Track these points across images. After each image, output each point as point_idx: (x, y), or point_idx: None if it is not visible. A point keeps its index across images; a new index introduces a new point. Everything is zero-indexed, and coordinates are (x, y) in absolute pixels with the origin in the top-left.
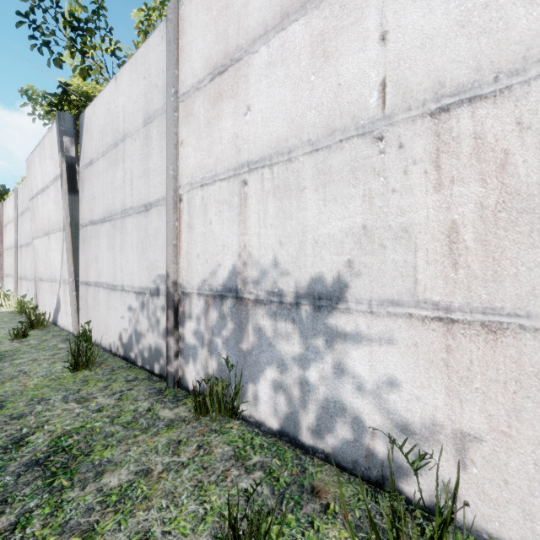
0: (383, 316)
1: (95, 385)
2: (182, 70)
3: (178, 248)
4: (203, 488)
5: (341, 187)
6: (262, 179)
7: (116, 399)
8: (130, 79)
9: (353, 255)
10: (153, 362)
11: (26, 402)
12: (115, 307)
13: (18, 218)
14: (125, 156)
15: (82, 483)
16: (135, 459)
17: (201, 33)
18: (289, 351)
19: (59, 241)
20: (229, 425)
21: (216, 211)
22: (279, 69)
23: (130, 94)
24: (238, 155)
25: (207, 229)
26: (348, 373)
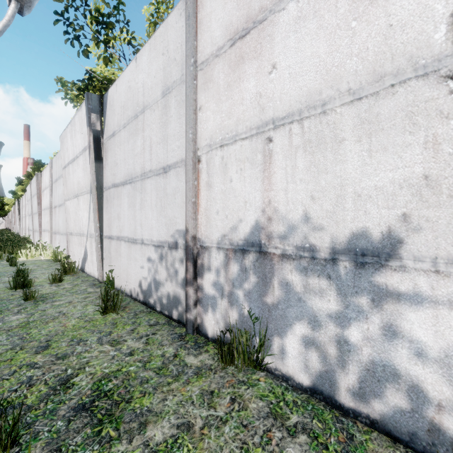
0: None
1: (123, 328)
2: (201, 41)
3: (197, 205)
4: (250, 452)
5: (392, 135)
6: (290, 134)
7: (144, 343)
8: (149, 57)
9: (410, 208)
10: (171, 308)
11: (67, 342)
12: (135, 258)
13: (52, 184)
14: (144, 126)
15: (128, 435)
16: (173, 410)
17: (220, 3)
18: (324, 308)
19: (86, 202)
20: (255, 377)
21: (237, 169)
22: (311, 22)
23: (149, 70)
24: (261, 114)
25: (228, 186)
26: (402, 336)
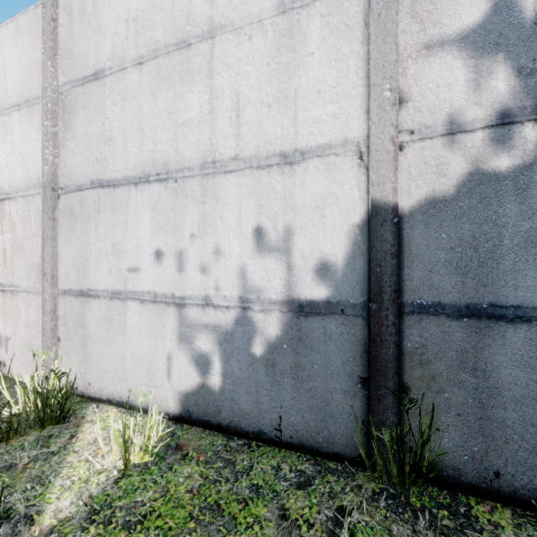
0: None
1: None
2: None
3: None
4: None
5: None
6: None
7: None
8: None
9: None
10: None
11: None
12: None
13: None
14: None
15: None
16: None
17: None
18: None
19: None
20: None
21: None
22: None
23: None
24: None
25: None
26: None
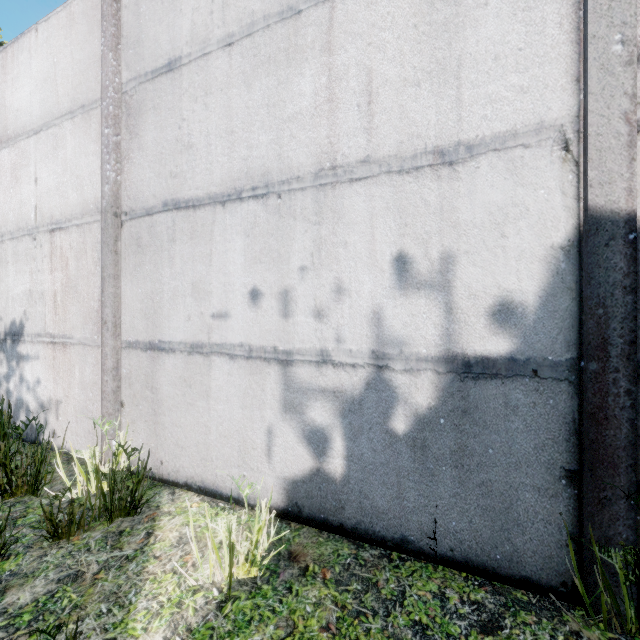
0: (36, 343)
1: None
2: None
3: None
4: None
5: (22, 265)
6: None
7: None
8: None
9: (27, 307)
10: None
11: None
12: None
13: None
14: None
15: None
16: None
17: None
18: (2, 372)
19: None
20: None
21: None
22: None
23: None
24: None
25: None
26: (25, 380)
